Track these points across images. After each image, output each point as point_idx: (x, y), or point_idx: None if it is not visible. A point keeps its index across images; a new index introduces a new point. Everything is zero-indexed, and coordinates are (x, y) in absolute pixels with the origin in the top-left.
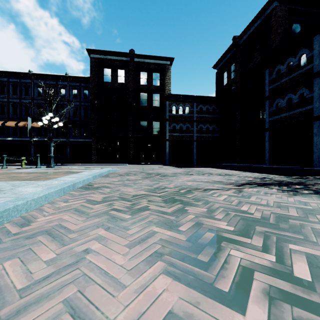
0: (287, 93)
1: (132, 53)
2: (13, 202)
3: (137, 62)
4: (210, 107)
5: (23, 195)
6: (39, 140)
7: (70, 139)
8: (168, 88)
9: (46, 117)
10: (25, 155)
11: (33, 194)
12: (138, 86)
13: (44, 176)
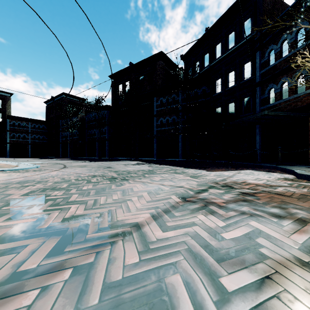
0: (65, 131)
1: None
2: None
3: None
4: (41, 125)
5: None
6: None
7: None
8: (9, 111)
9: None
10: None
11: None
12: None
13: None
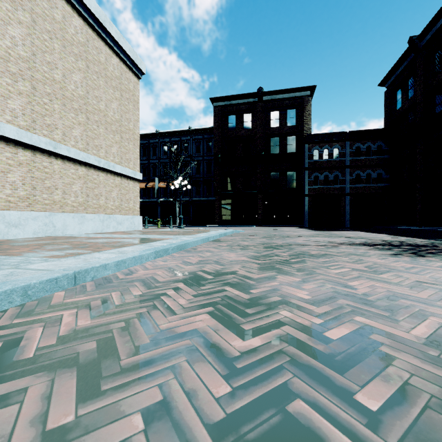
0: None
1: (260, 92)
2: (186, 241)
3: (267, 101)
4: (373, 144)
5: (186, 240)
6: (166, 201)
7: (193, 198)
8: (307, 127)
9: (178, 181)
10: (153, 216)
11: (191, 240)
12: (267, 130)
13: (183, 233)
